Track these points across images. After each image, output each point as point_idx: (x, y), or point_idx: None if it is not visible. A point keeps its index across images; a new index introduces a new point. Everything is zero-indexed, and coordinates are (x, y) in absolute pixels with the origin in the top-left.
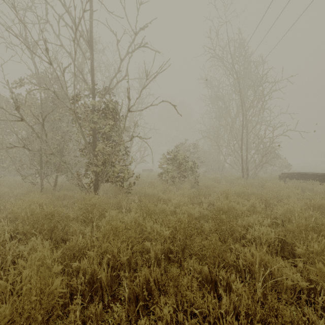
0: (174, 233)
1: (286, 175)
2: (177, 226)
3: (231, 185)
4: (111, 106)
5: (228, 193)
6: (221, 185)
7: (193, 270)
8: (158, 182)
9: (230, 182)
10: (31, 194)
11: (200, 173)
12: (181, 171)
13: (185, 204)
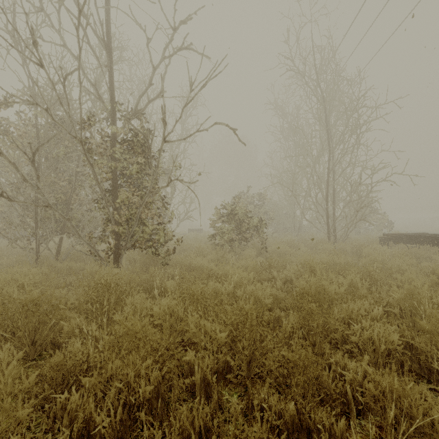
0: (234, 334)
1: (389, 237)
2: (240, 323)
3: (313, 252)
4: (140, 135)
5: (314, 264)
6: (299, 251)
7: (268, 409)
8: (210, 248)
9: (312, 247)
10: (14, 268)
11: (269, 234)
12: (242, 232)
13: (249, 283)
